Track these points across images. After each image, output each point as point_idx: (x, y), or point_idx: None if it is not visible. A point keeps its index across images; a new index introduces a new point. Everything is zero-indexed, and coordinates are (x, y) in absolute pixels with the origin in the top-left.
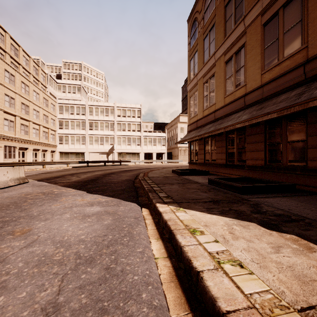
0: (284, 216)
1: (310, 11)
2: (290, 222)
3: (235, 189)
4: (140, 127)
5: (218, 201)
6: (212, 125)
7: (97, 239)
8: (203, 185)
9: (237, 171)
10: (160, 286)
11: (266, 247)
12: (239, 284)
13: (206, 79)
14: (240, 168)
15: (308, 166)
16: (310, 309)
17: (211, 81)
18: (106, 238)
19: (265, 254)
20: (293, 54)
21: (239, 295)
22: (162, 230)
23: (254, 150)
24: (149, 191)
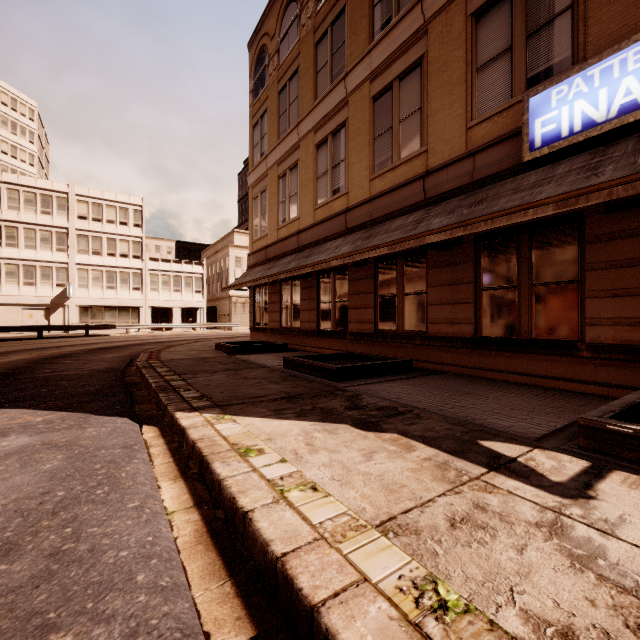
0: (389, 409)
1: (431, 98)
2: (395, 416)
3: (327, 374)
4: (142, 248)
5: (296, 396)
6: (294, 257)
7: (25, 504)
8: (275, 370)
9: (336, 343)
10: (175, 555)
11: (355, 456)
12: (308, 513)
13: (283, 170)
14: (340, 337)
15: (429, 331)
16: (391, 520)
17: (293, 175)
18: (50, 499)
19: (352, 466)
20: (412, 158)
21: (305, 529)
22: (187, 462)
23: (361, 306)
24: (160, 391)
